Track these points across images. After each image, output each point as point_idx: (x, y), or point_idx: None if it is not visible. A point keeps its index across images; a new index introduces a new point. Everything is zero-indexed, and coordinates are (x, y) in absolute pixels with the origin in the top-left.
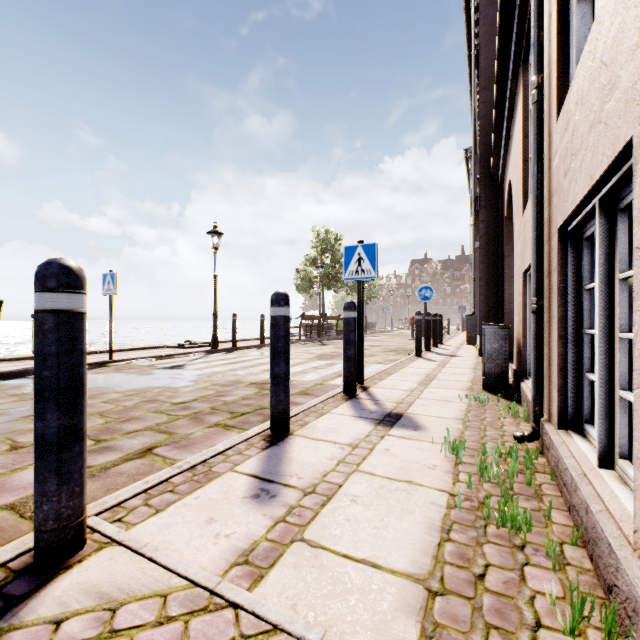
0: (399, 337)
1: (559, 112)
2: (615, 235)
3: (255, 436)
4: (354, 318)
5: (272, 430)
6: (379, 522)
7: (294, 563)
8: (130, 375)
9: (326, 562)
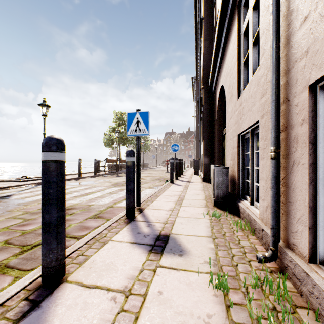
0: (160, 171)
1: None
2: None
3: (18, 292)
4: (133, 162)
5: (42, 280)
6: None
7: None
8: None
9: None
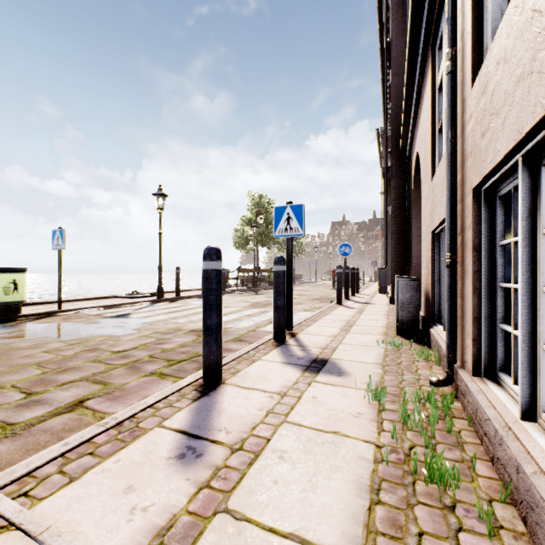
0: (322, 287)
1: (474, 79)
2: (538, 191)
3: (187, 386)
4: (283, 271)
5: (204, 379)
6: (307, 483)
7: (215, 543)
8: (76, 324)
9: (250, 540)
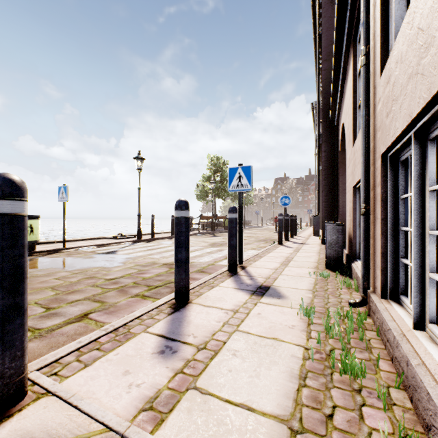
0: (267, 231)
1: (382, 71)
2: (426, 158)
3: (164, 304)
4: (236, 218)
5: (176, 299)
6: (253, 372)
7: (188, 408)
8: (77, 258)
9: (213, 407)
